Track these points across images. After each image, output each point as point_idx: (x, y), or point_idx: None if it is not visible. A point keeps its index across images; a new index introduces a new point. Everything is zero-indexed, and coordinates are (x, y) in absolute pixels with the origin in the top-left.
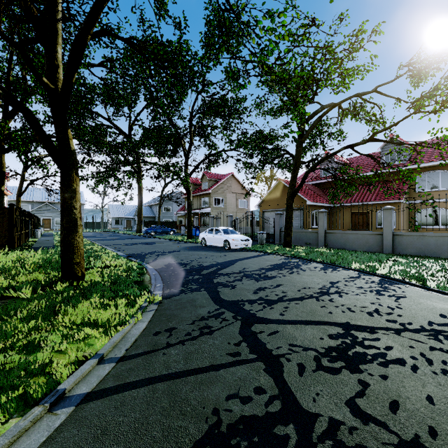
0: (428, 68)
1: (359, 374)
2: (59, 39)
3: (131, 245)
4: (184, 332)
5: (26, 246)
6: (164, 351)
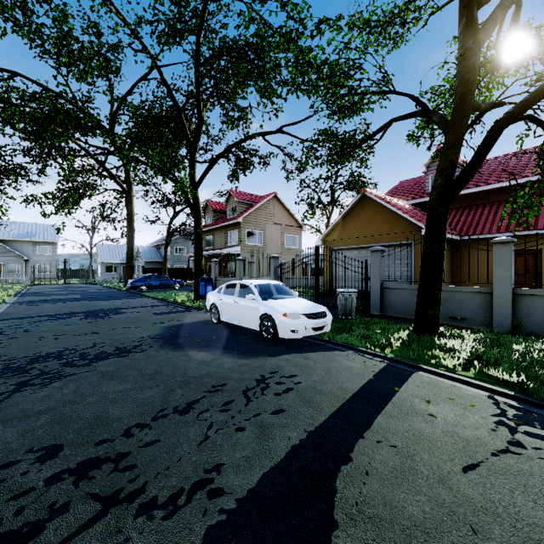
0: None
1: None
2: None
3: (54, 319)
4: None
5: None
6: None
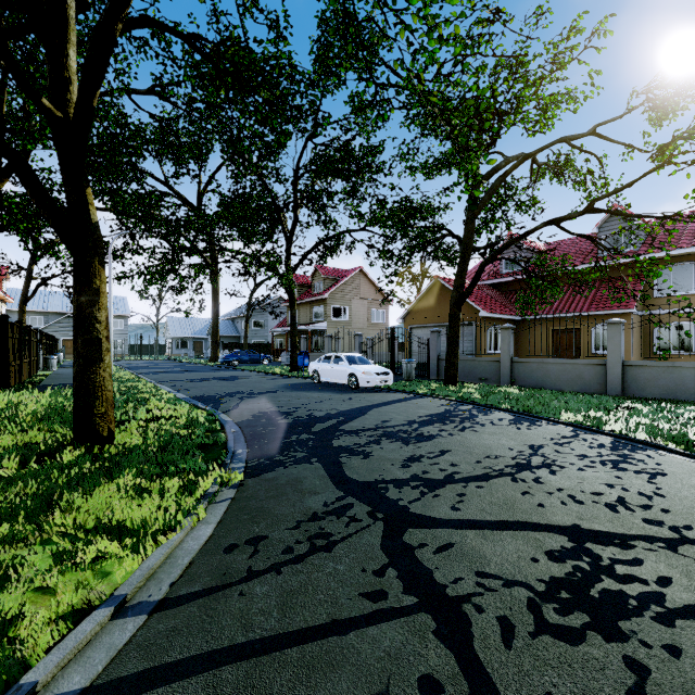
0: (679, 95)
1: (623, 644)
2: (71, 35)
3: (201, 381)
4: (281, 545)
5: (30, 384)
6: (243, 589)
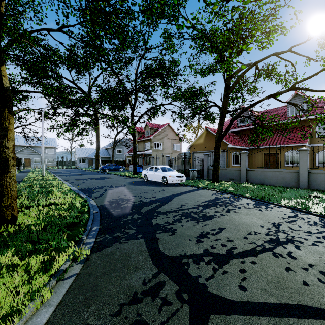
0: None
1: None
2: None
3: (87, 180)
4: None
5: None
6: None
